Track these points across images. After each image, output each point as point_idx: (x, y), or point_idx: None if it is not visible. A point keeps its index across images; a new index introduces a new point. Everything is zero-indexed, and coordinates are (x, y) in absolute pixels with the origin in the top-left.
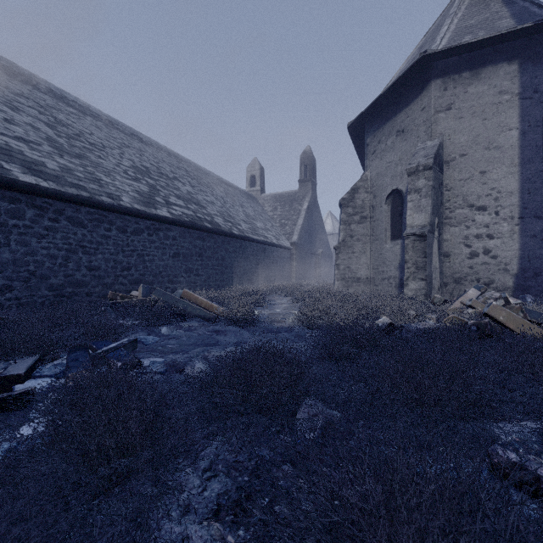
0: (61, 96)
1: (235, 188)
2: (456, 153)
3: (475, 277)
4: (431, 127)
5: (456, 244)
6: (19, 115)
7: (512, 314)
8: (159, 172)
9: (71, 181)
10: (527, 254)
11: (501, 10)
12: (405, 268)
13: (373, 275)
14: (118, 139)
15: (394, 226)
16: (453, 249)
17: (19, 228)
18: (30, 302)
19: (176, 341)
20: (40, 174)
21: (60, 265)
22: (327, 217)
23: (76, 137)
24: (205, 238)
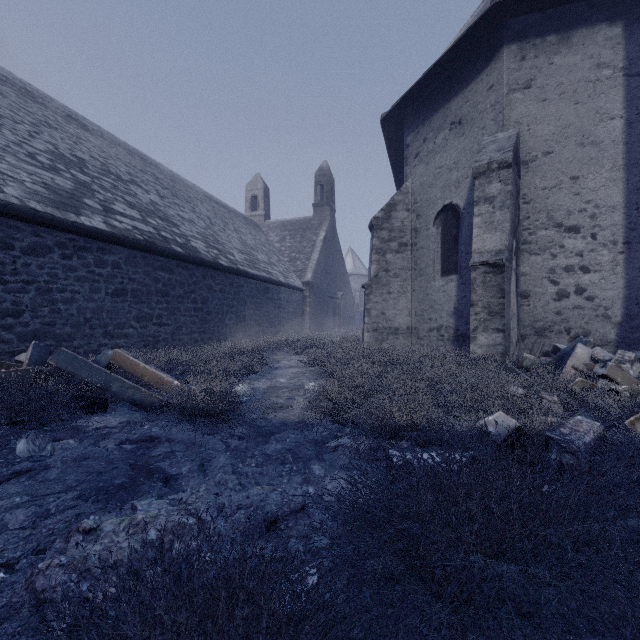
0: None
1: (230, 210)
2: (537, 150)
3: (564, 326)
4: (503, 112)
5: (537, 280)
6: None
7: None
8: (103, 169)
9: None
10: (634, 295)
11: None
12: (472, 314)
13: (416, 324)
14: (36, 115)
15: (447, 256)
16: (534, 286)
17: None
18: None
19: (25, 484)
20: None
21: None
22: (348, 254)
23: None
24: (174, 269)
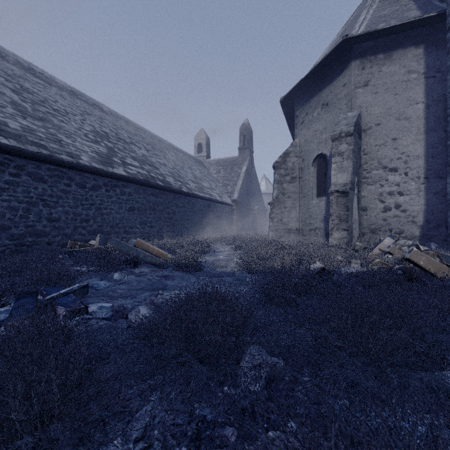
0: (29, 68)
1: (185, 154)
2: (372, 122)
3: (388, 227)
4: (351, 101)
5: (372, 200)
6: None
7: (431, 259)
8: (117, 137)
9: (32, 140)
10: (431, 209)
11: (408, 3)
12: (330, 220)
13: (302, 226)
14: (81, 107)
15: (320, 185)
16: (370, 204)
17: None
18: None
19: (127, 286)
20: (1, 132)
21: (21, 217)
22: (262, 180)
23: (41, 103)
24: (158, 195)
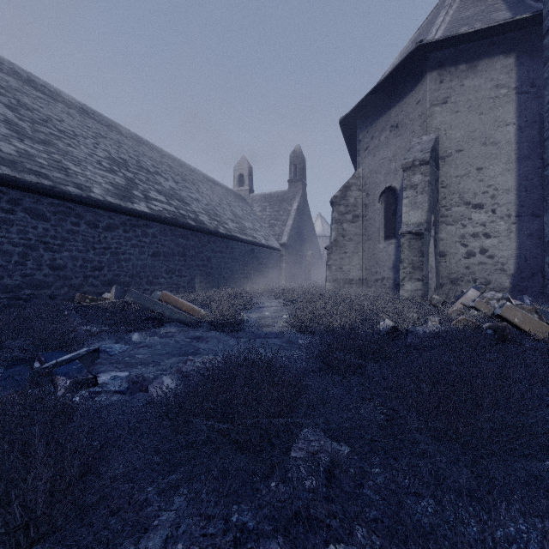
0: (28, 79)
1: (222, 187)
2: (452, 148)
3: (472, 277)
4: (427, 121)
5: (452, 243)
6: None
7: (528, 315)
8: (138, 166)
9: (31, 168)
10: (524, 254)
11: (496, 3)
12: (401, 268)
13: (366, 276)
14: (93, 129)
15: (388, 225)
16: (449, 248)
17: None
18: None
19: (148, 350)
20: None
21: (16, 264)
22: (317, 219)
23: (43, 122)
24: (189, 237)
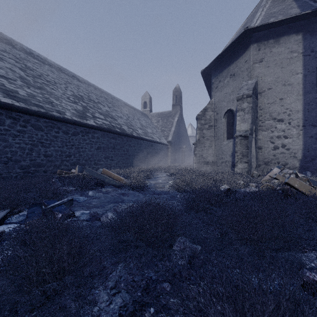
0: (30, 52)
1: (134, 109)
2: (265, 87)
3: (277, 161)
4: (250, 72)
5: (265, 142)
6: (2, 63)
7: (303, 183)
8: (89, 99)
9: (34, 103)
10: (307, 148)
11: (291, 3)
12: (236, 156)
13: (216, 160)
14: (64, 79)
15: (229, 131)
16: (264, 144)
17: (1, 131)
18: (8, 176)
19: (98, 200)
20: (14, 98)
21: (27, 154)
22: (189, 126)
23: (38, 76)
24: (116, 138)
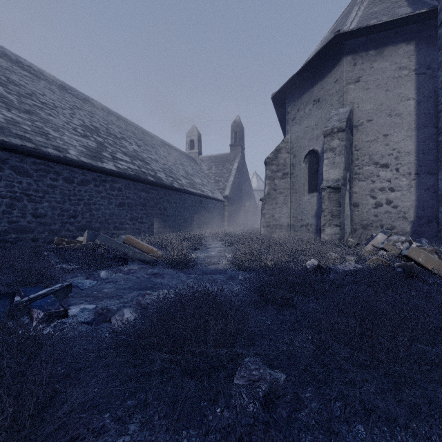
0: (16, 60)
1: (176, 150)
2: (363, 118)
3: (379, 223)
4: (343, 96)
5: (363, 196)
6: None
7: (430, 256)
8: (107, 132)
9: (16, 133)
10: (422, 205)
11: (399, 0)
12: (322, 216)
13: (293, 222)
14: (70, 102)
15: (311, 181)
16: (361, 200)
17: None
18: None
19: (113, 285)
20: None
21: (4, 212)
22: (253, 176)
23: (28, 95)
24: (149, 190)
